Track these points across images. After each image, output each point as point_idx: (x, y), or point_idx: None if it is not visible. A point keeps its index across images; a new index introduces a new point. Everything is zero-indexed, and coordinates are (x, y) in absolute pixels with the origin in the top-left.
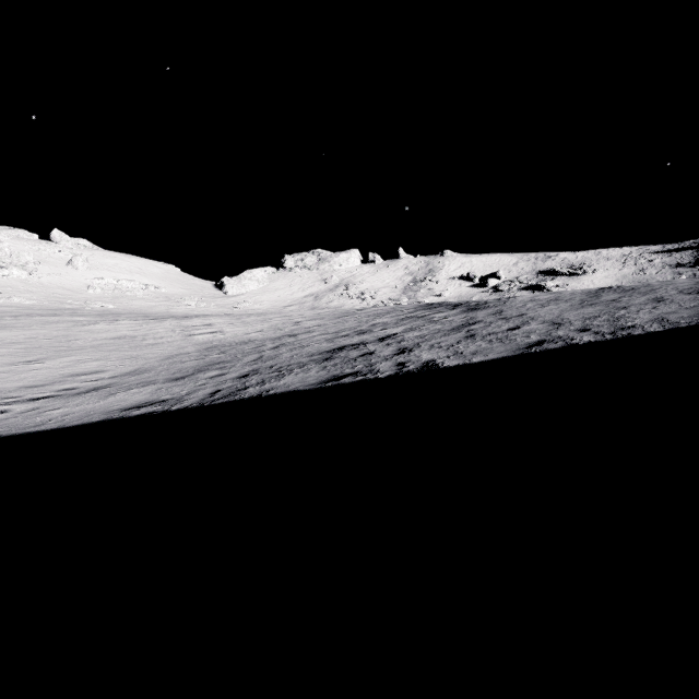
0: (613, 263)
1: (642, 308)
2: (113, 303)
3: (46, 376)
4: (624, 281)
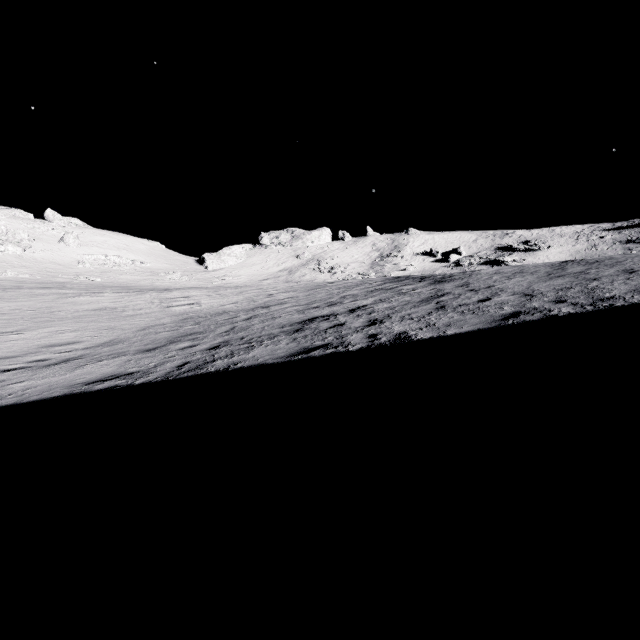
0: (566, 240)
1: (615, 279)
2: (101, 277)
3: (21, 347)
4: (577, 256)
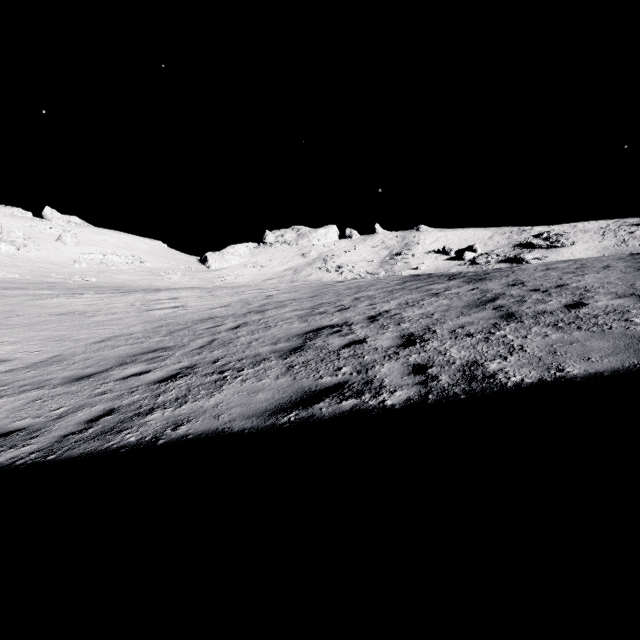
0: (591, 236)
1: None
2: (97, 276)
3: None
4: (606, 253)
